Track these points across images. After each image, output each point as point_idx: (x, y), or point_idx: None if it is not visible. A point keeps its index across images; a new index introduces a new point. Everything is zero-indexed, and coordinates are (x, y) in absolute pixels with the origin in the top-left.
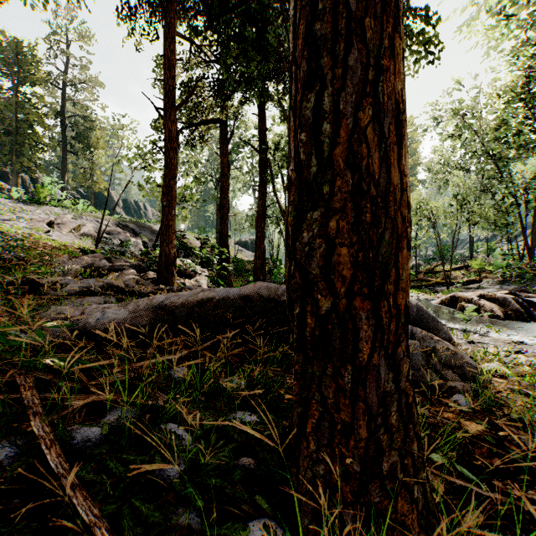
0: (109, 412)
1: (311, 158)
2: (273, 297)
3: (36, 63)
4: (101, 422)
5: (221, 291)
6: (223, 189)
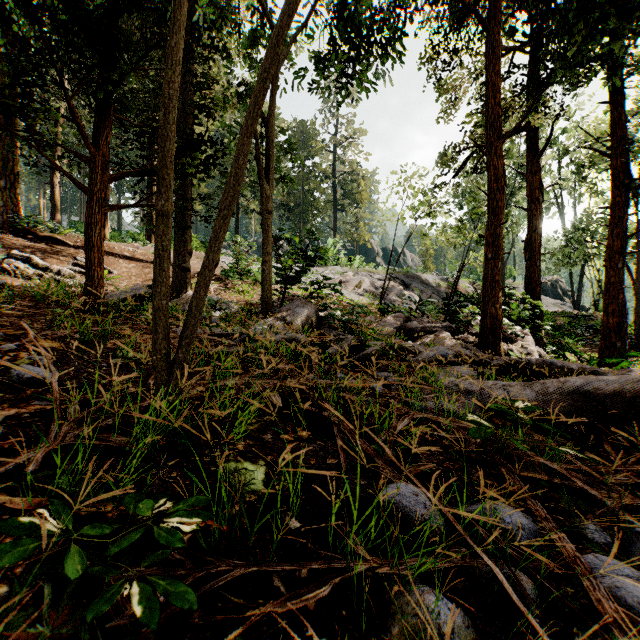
0: None
1: None
2: None
3: (315, 136)
4: None
5: None
6: (531, 220)
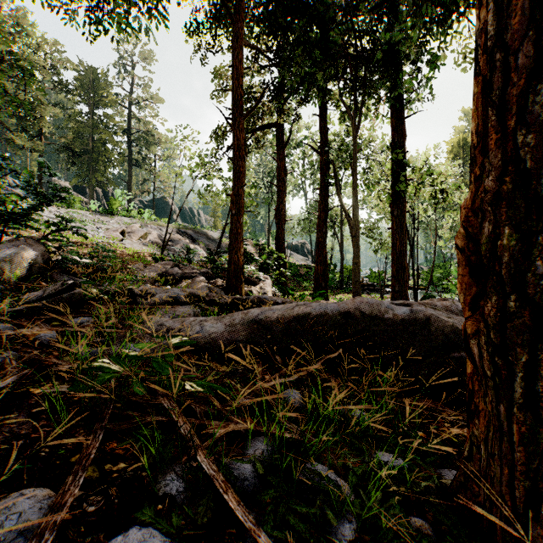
0: (248, 443)
1: (542, 166)
2: (376, 314)
3: (107, 87)
4: (251, 457)
5: (317, 306)
6: (279, 194)
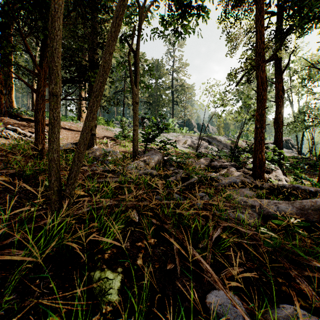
0: None
1: None
2: None
3: (163, 67)
4: None
5: None
6: (278, 107)
